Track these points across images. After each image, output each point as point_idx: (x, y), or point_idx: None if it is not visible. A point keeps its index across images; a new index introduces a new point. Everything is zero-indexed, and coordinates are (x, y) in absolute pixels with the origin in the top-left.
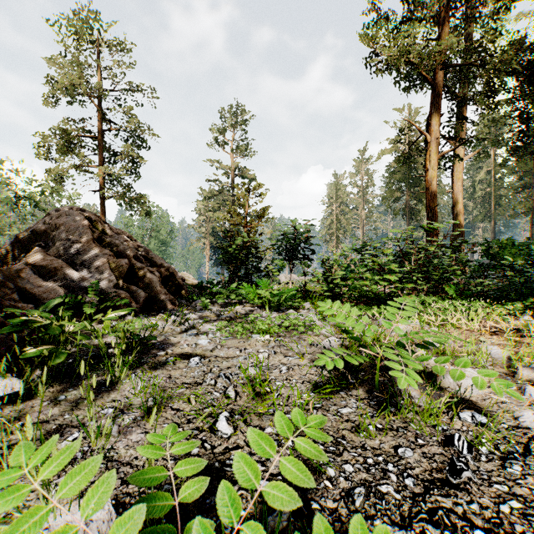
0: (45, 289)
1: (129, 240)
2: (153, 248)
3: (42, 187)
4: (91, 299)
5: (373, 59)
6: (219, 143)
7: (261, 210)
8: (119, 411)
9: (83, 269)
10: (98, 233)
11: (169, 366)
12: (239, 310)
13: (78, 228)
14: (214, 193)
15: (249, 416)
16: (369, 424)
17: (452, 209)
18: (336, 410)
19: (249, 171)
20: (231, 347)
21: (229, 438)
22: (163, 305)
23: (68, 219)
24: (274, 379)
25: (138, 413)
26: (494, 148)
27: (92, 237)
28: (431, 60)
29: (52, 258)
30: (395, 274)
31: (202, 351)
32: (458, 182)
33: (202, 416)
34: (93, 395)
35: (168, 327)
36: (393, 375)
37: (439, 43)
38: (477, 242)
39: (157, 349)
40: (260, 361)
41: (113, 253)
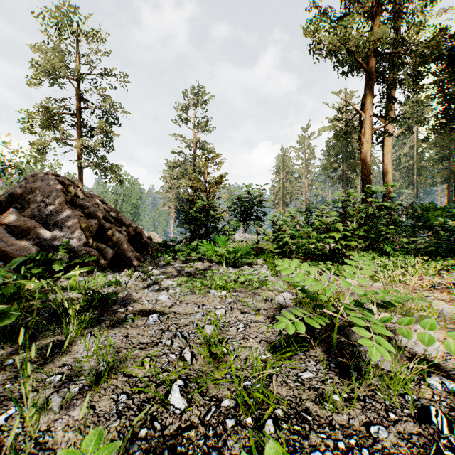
0: (18, 248)
1: (101, 203)
2: (125, 211)
3: (27, 157)
4: (62, 256)
5: (316, 46)
6: (182, 120)
7: (219, 177)
8: (67, 379)
9: (56, 229)
10: (70, 196)
11: (127, 324)
12: (199, 266)
13: (52, 191)
14: (178, 163)
15: (205, 384)
16: (333, 392)
17: (383, 177)
18: (296, 374)
19: (209, 144)
20: (190, 303)
21: (182, 414)
22: (130, 262)
23: (43, 183)
24: (231, 338)
25: (86, 381)
26: (416, 126)
27: (64, 200)
28: (367, 47)
29: (26, 218)
30: (340, 233)
31: (161, 307)
32: (388, 154)
33: (140, 416)
34: (29, 367)
35: (131, 283)
36: (362, 343)
37: (374, 32)
38: (408, 205)
39: (118, 305)
40: (217, 318)
41: (84, 214)
